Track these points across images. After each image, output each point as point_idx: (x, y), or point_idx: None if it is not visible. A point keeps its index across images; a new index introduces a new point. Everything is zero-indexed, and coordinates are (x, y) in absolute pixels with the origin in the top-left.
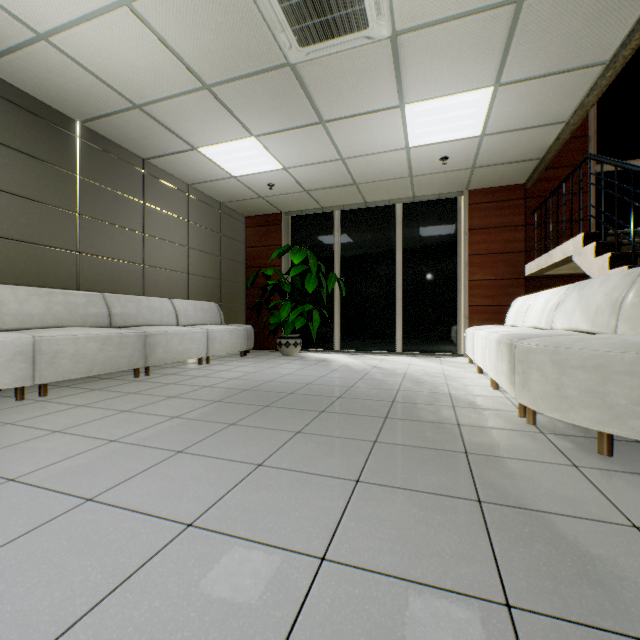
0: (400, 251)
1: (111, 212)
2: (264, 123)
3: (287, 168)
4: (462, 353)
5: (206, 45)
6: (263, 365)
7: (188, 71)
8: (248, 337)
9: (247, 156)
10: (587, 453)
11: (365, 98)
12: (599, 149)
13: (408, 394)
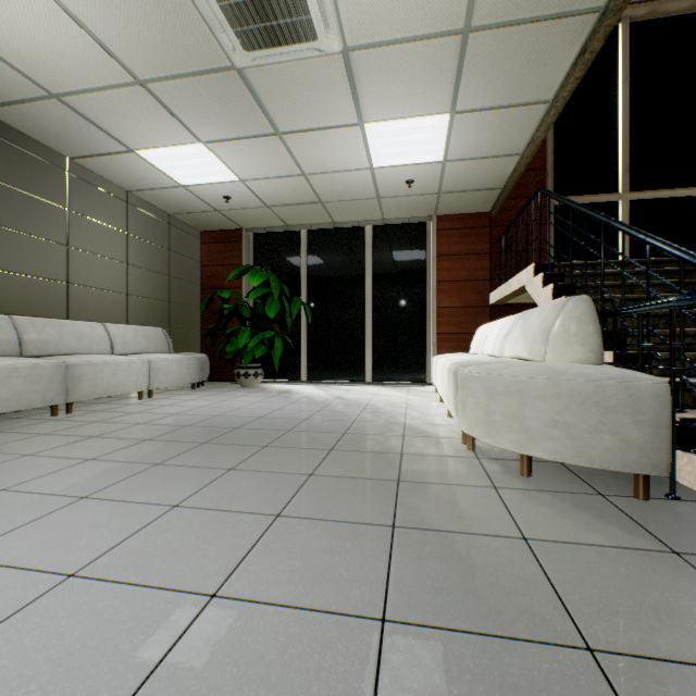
0: (370, 275)
1: (23, 219)
2: (213, 129)
3: (244, 180)
4: (431, 382)
5: (135, 35)
6: (215, 398)
7: (116, 62)
8: (201, 367)
9: (196, 164)
10: (510, 475)
11: (322, 112)
12: (556, 183)
13: (363, 425)
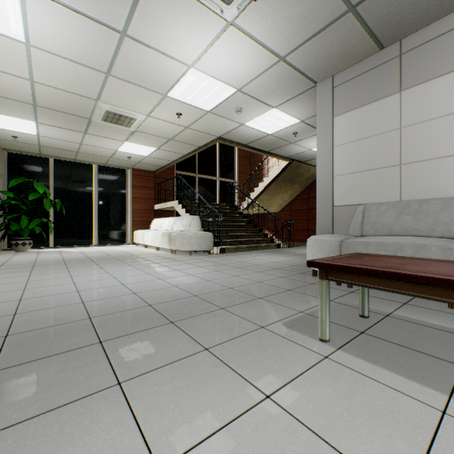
0: (97, 190)
1: None
2: (52, 122)
3: (40, 135)
4: (129, 243)
5: (56, 101)
6: (27, 256)
7: (32, 99)
8: None
9: (18, 124)
10: (188, 255)
11: (112, 135)
12: (177, 165)
13: (136, 254)
